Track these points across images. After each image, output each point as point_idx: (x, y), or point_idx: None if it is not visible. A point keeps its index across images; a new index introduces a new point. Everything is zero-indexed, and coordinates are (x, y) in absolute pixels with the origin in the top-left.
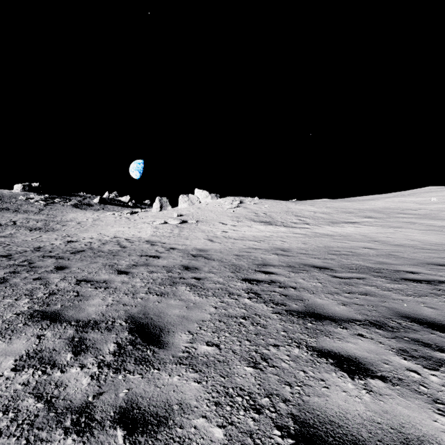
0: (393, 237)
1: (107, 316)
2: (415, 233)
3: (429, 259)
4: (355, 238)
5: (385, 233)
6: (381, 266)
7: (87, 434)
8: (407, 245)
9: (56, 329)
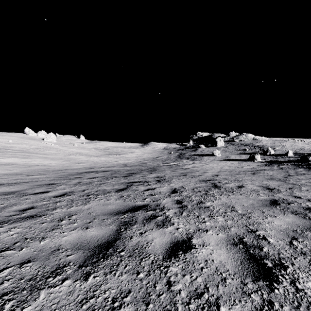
0: (41, 163)
1: (124, 185)
2: (44, 161)
3: (81, 168)
4: (26, 165)
5: (31, 161)
6: (85, 171)
7: (161, 181)
8: (57, 165)
9: (132, 187)
